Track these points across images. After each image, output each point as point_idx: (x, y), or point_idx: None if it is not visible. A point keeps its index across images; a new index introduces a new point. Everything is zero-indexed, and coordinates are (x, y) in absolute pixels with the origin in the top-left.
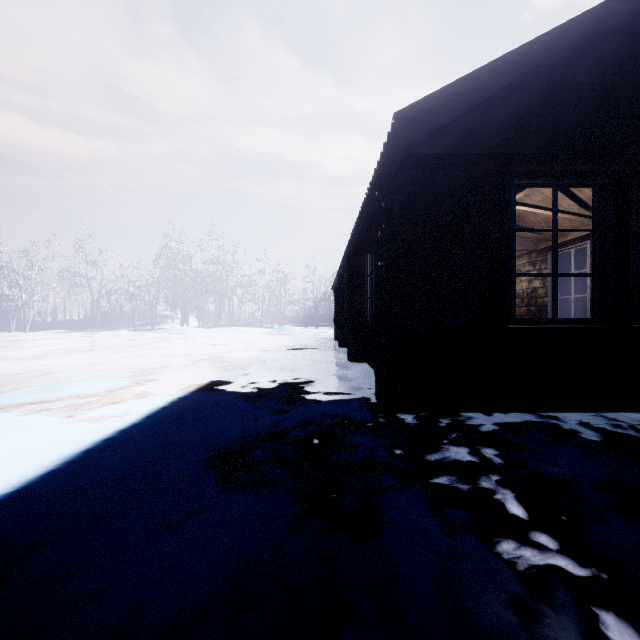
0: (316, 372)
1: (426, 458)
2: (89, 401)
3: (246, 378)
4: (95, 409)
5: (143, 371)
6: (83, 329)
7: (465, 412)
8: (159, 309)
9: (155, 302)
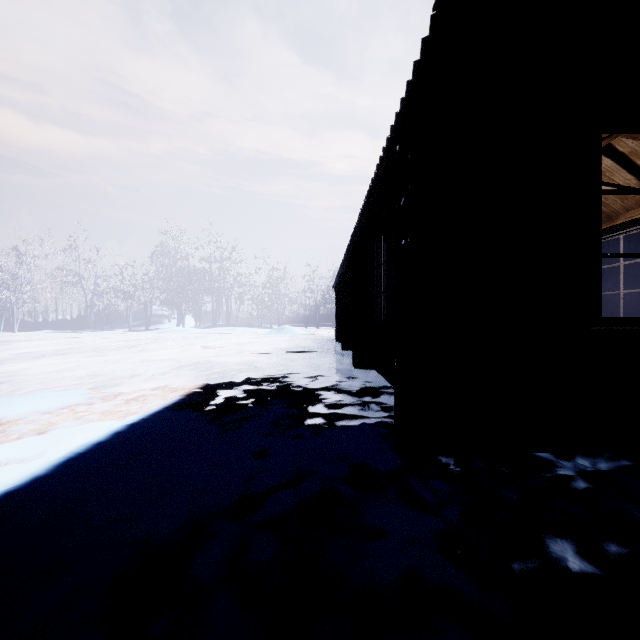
0: (316, 382)
1: (514, 570)
2: (7, 430)
3: (230, 391)
4: (1, 446)
5: (110, 381)
6: (76, 329)
7: (529, 452)
8: (155, 309)
9: (150, 301)
